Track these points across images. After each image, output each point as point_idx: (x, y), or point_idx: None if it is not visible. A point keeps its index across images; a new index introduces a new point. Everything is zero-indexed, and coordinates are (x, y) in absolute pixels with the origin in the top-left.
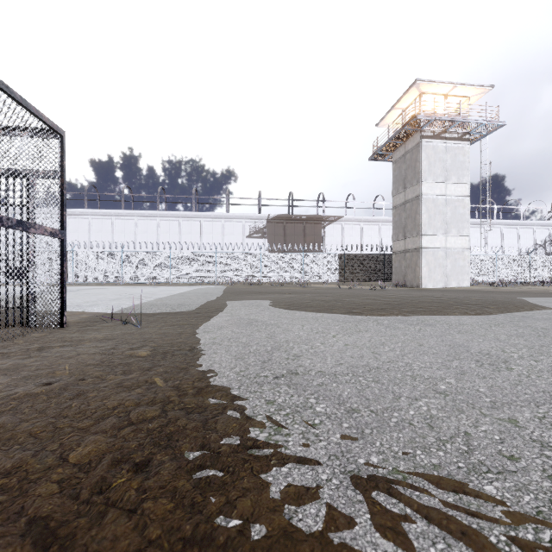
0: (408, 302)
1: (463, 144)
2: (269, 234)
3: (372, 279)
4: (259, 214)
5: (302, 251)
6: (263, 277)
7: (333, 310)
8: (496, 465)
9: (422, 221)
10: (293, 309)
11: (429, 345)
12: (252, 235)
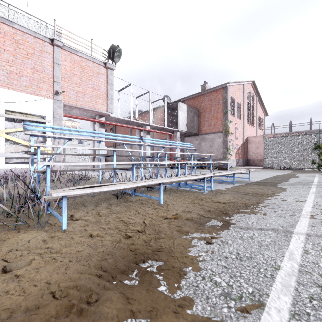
0: None
1: None
2: None
3: None
4: None
5: None
6: None
7: None
8: None
9: (66, 149)
10: None
11: None
12: None
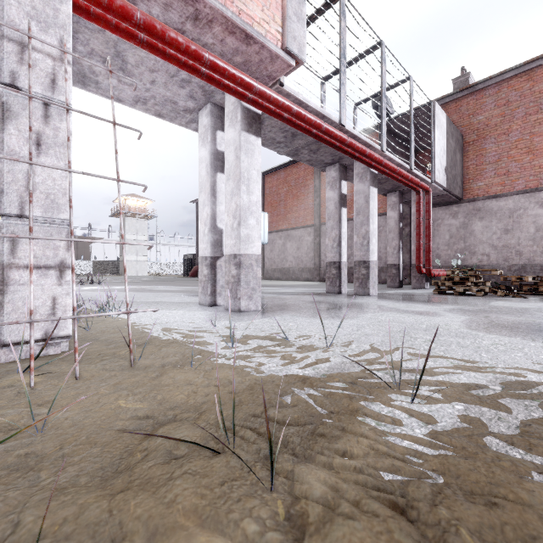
0: None
1: (145, 220)
2: None
3: (112, 273)
4: None
5: (75, 257)
6: None
7: None
8: None
9: (126, 249)
10: None
11: None
12: None
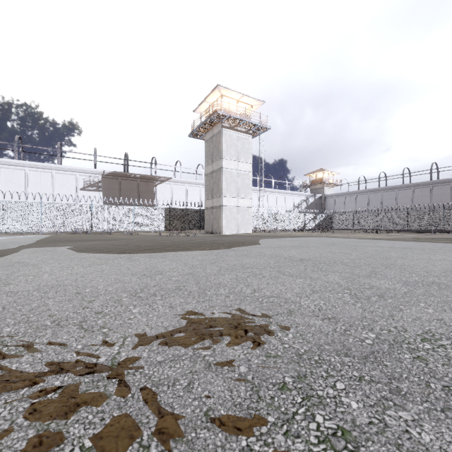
0: (180, 243)
1: (248, 136)
2: (104, 188)
3: (191, 228)
4: (94, 169)
5: (136, 204)
6: (94, 226)
7: (112, 251)
8: (35, 320)
9: (222, 186)
10: (78, 252)
11: (133, 269)
12: (86, 187)
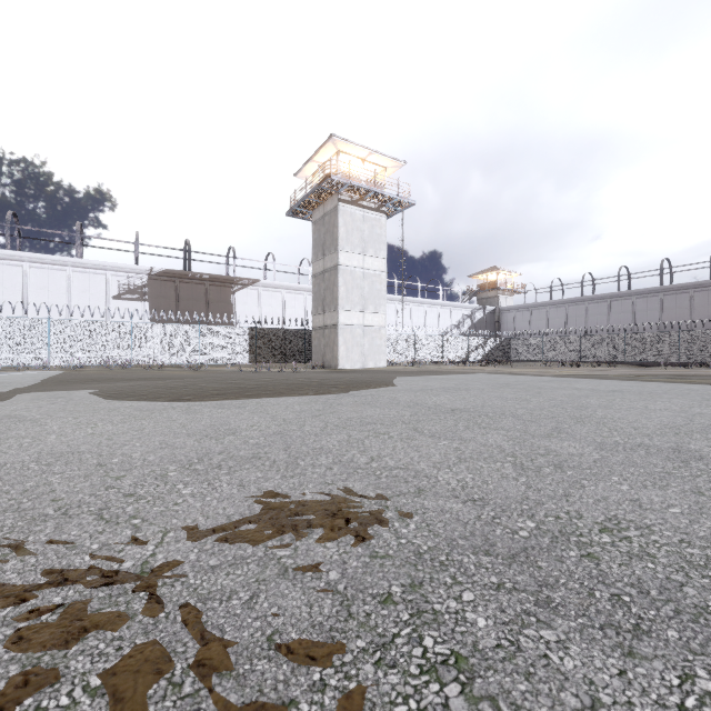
0: (269, 385)
1: (380, 216)
2: (152, 295)
3: (290, 360)
4: (135, 265)
5: (203, 322)
6: (136, 357)
7: (160, 397)
8: (30, 507)
9: (339, 294)
10: (107, 399)
11: (191, 426)
12: (123, 295)
